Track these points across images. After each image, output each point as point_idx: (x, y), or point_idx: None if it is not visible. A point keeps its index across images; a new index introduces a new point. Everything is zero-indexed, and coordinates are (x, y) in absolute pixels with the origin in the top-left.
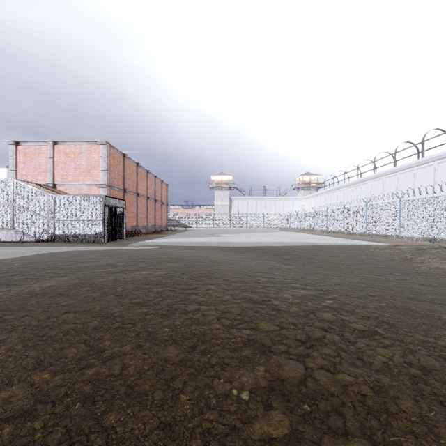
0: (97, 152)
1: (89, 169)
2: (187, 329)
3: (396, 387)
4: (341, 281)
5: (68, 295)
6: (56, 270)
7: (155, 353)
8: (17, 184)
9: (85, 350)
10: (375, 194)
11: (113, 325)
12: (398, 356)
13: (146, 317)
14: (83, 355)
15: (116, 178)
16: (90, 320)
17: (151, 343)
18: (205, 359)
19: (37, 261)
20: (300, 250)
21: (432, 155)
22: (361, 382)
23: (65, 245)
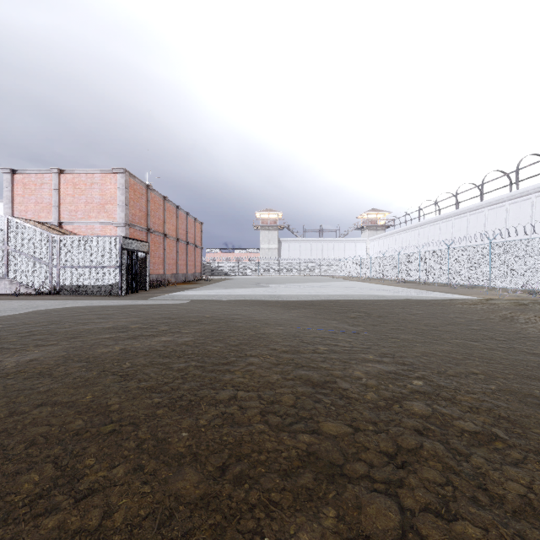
0: (114, 182)
1: (103, 204)
2: (216, 435)
3: None
4: (427, 350)
5: (52, 374)
6: (47, 335)
7: (162, 482)
8: (13, 222)
9: (51, 477)
10: (457, 234)
11: (105, 427)
12: (539, 482)
13: (157, 412)
14: (47, 487)
15: (137, 214)
16: (73, 420)
17: (158, 461)
18: (241, 493)
19: (27, 322)
20: (368, 305)
21: (529, 187)
22: (496, 539)
23: (72, 299)
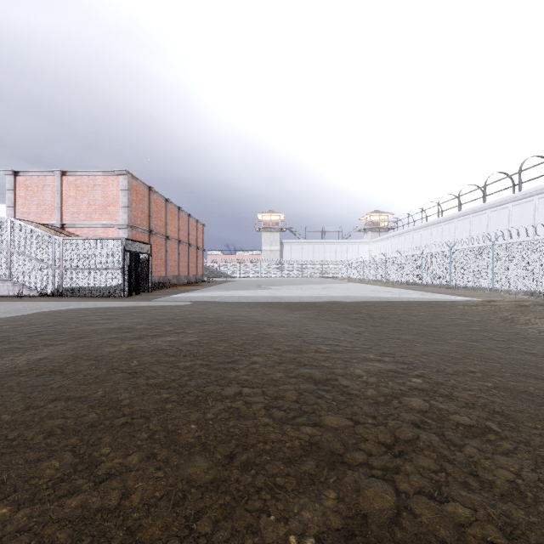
0: (116, 184)
1: (106, 206)
2: (223, 427)
3: (538, 527)
4: (427, 350)
5: (63, 372)
6: (54, 335)
7: (174, 468)
8: (15, 224)
9: (71, 464)
10: (460, 236)
11: (118, 419)
12: (528, 469)
13: (166, 406)
14: (68, 473)
15: (139, 216)
16: (87, 413)
17: (170, 450)
18: (248, 478)
19: (33, 323)
20: (370, 307)
21: (531, 188)
22: (483, 518)
23: (75, 301)
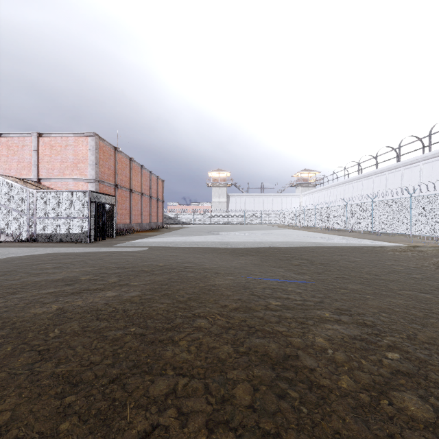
0: (85, 144)
1: (76, 163)
2: None
3: None
4: (382, 305)
5: None
6: None
7: None
8: None
9: None
10: (377, 190)
11: None
12: None
13: (60, 427)
14: None
15: (106, 172)
16: None
17: None
18: None
19: None
20: (309, 252)
21: None
22: None
23: (44, 246)
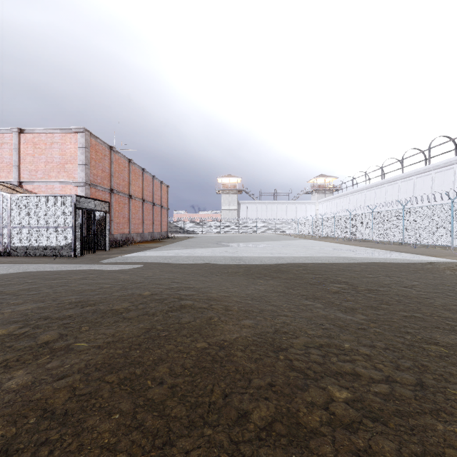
0: (74, 141)
1: (63, 163)
2: None
3: None
4: None
5: None
6: None
7: None
8: None
9: None
10: (403, 196)
11: None
12: None
13: None
14: None
15: (99, 175)
16: None
17: None
18: None
19: None
20: (344, 272)
21: None
22: None
23: (15, 262)
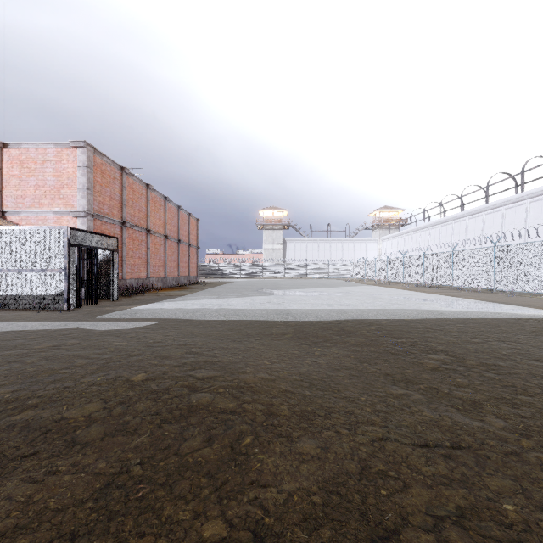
0: (72, 159)
1: (59, 187)
2: None
3: None
4: None
5: None
6: None
7: None
8: None
9: None
10: (489, 231)
11: None
12: None
13: None
14: None
15: (106, 203)
16: None
17: None
18: None
19: None
20: (436, 333)
21: None
22: None
23: None
